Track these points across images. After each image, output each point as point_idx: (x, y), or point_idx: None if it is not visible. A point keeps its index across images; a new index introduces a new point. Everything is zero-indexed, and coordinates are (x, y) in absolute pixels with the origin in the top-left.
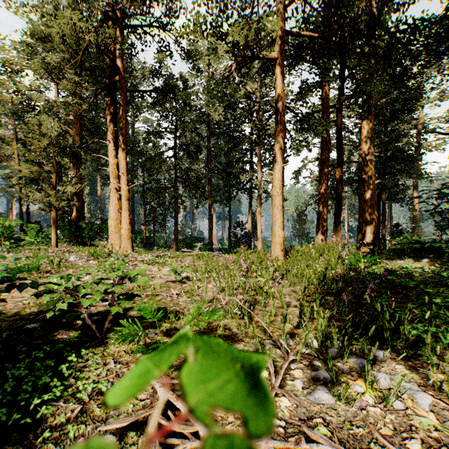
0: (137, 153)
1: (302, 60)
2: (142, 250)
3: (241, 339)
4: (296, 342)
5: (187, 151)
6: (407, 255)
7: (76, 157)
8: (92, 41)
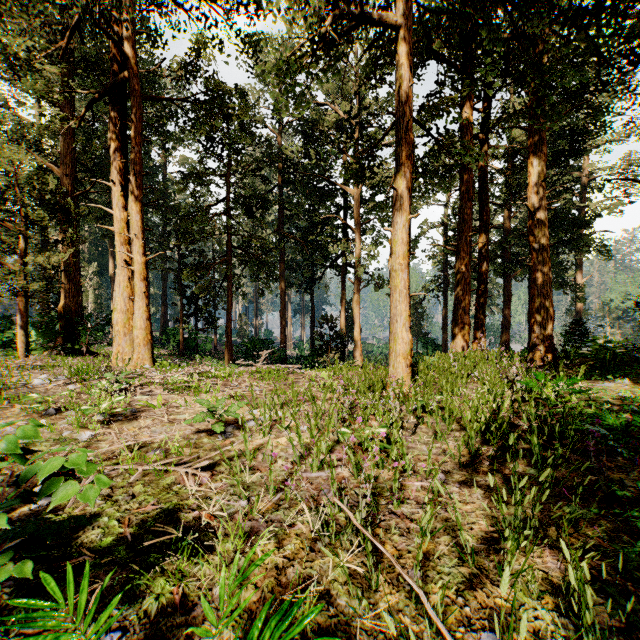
0: (169, 209)
1: (432, 55)
2: (177, 359)
3: None
4: None
5: (247, 205)
6: (617, 373)
7: (65, 211)
8: (79, 4)
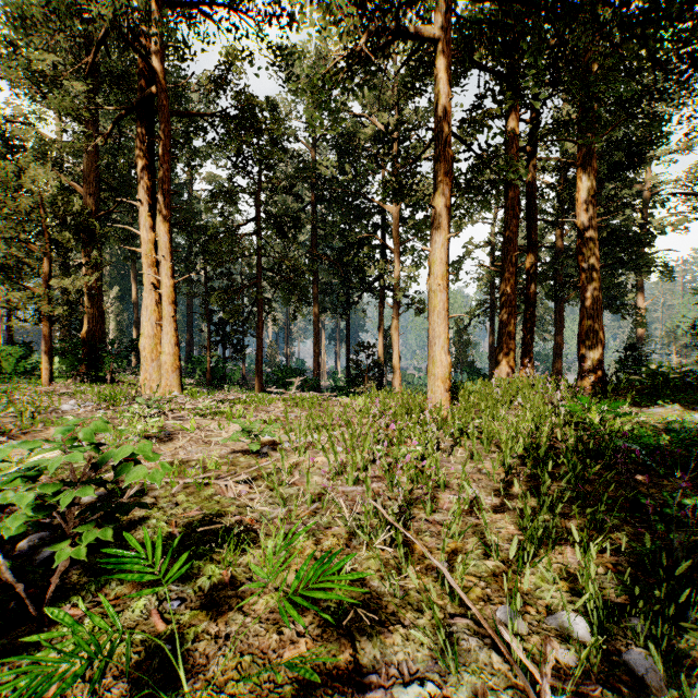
0: (195, 230)
1: (474, 65)
2: (204, 389)
3: (394, 613)
4: (532, 622)
5: (278, 225)
6: (668, 398)
7: (89, 233)
8: (107, 19)
